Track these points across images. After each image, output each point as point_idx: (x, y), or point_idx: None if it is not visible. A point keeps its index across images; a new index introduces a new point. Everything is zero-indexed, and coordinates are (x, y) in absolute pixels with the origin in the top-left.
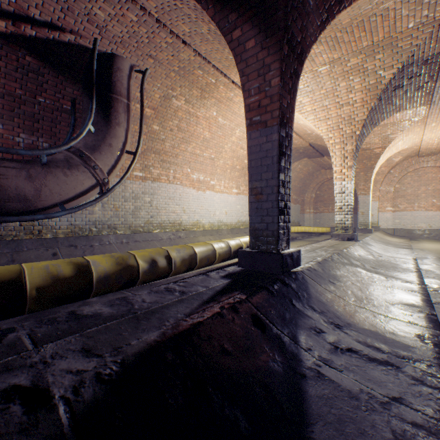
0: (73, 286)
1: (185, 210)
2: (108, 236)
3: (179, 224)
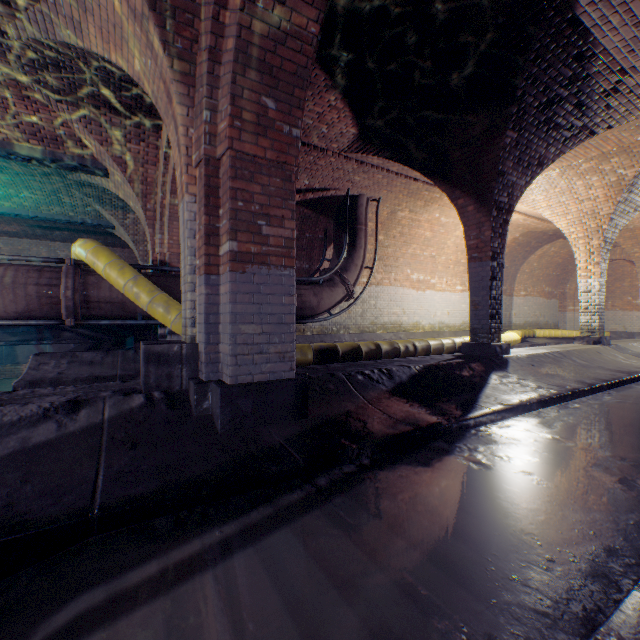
0: (375, 354)
1: (405, 311)
2: (344, 334)
3: (399, 325)
